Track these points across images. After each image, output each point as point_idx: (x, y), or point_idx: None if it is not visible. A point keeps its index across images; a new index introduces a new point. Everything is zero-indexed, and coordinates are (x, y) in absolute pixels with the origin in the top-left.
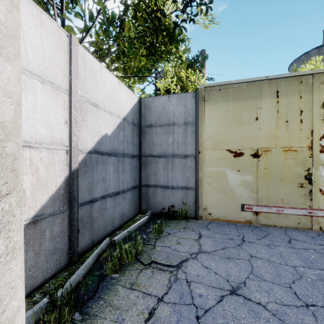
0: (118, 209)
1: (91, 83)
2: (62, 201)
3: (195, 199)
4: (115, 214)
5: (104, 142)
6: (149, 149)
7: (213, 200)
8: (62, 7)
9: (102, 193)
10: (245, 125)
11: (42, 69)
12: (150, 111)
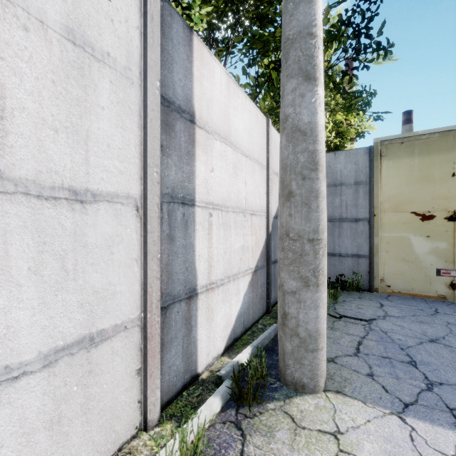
0: None
1: (275, 155)
2: (264, 258)
3: (368, 268)
4: None
5: None
6: None
7: (393, 270)
8: None
9: None
10: (437, 183)
11: (258, 154)
12: None
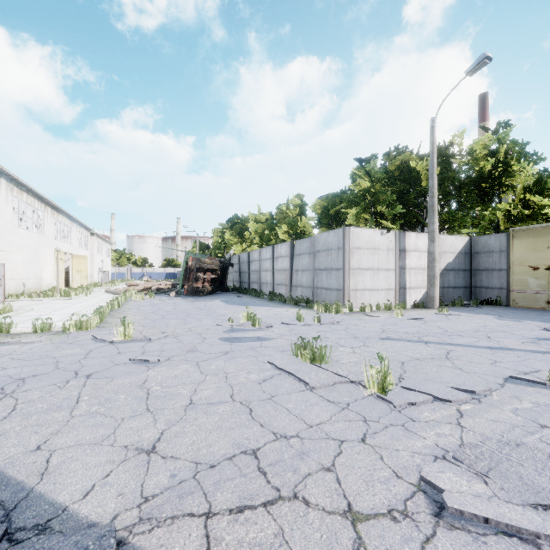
0: (455, 295)
1: (443, 245)
2: None
3: (506, 294)
4: (453, 296)
5: (448, 265)
6: (476, 266)
7: (519, 295)
8: (425, 198)
9: (447, 285)
10: (540, 252)
11: None
12: (477, 244)
